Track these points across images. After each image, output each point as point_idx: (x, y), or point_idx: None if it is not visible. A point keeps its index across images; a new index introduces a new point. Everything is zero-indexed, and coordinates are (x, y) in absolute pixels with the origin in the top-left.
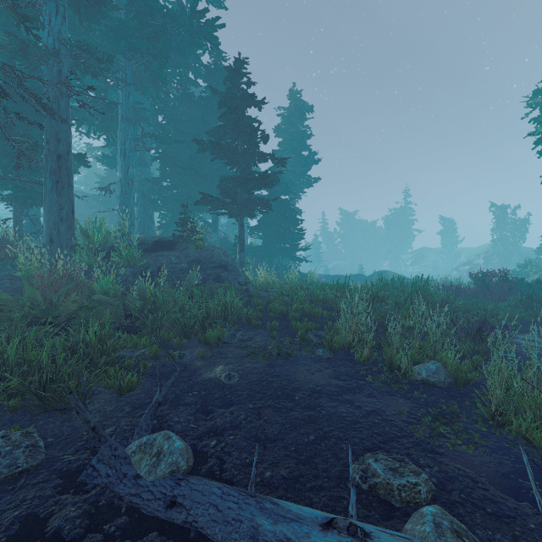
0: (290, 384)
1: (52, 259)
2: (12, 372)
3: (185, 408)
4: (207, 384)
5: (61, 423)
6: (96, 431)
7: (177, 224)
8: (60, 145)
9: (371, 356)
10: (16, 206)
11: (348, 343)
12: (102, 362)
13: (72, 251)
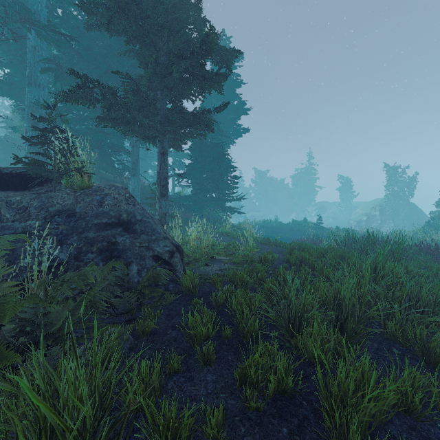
0: None
1: None
2: None
3: None
4: None
5: None
6: None
7: (23, 137)
8: None
9: None
10: None
11: None
12: None
13: None
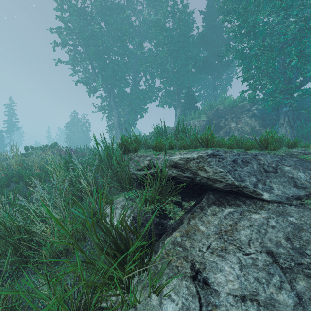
0: None
1: None
2: None
3: None
4: None
5: None
6: None
7: None
8: None
9: None
10: None
11: None
12: None
13: None
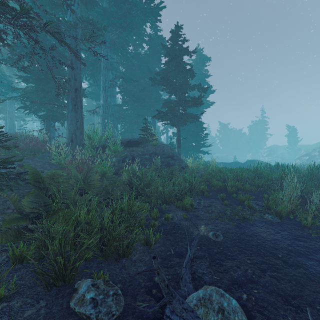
0: (264, 242)
1: (74, 152)
2: (82, 230)
3: (199, 261)
4: (201, 241)
5: (119, 270)
6: (168, 287)
7: (142, 130)
8: (76, 82)
9: (312, 222)
10: (47, 121)
11: (287, 211)
12: (136, 224)
13: (82, 148)
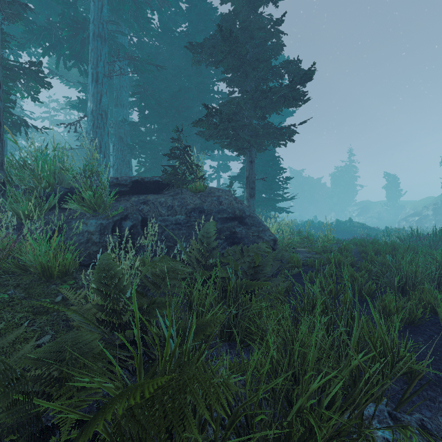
0: None
1: None
2: None
3: None
4: None
5: None
6: None
7: (169, 155)
8: None
9: None
10: None
11: None
12: None
13: None
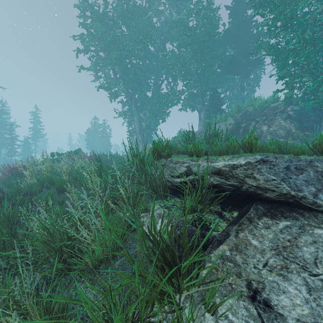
0: None
1: None
2: None
3: None
4: None
5: None
6: None
7: None
8: None
9: None
10: None
11: None
12: None
13: None
